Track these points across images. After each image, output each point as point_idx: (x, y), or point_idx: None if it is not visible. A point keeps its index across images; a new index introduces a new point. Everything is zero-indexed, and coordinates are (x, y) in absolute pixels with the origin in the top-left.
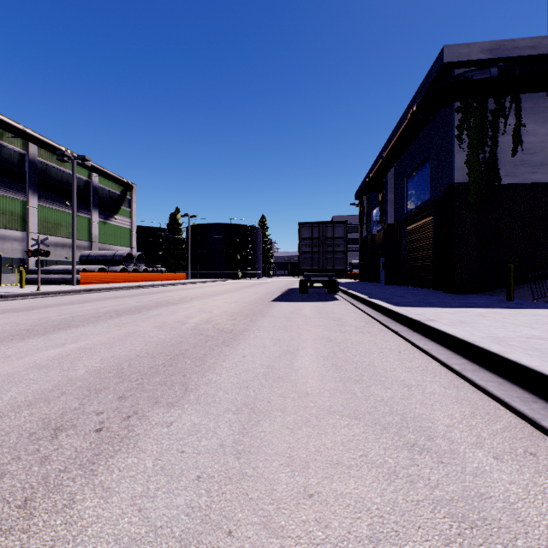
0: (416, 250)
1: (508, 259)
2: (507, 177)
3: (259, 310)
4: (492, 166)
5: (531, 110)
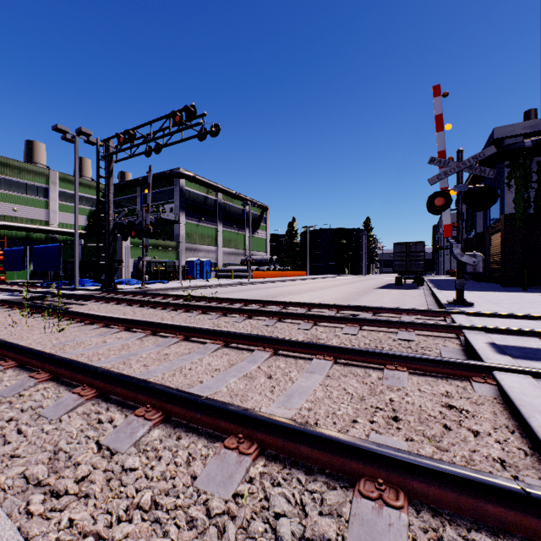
0: (495, 255)
1: None
2: None
3: (369, 291)
4: (538, 200)
5: None
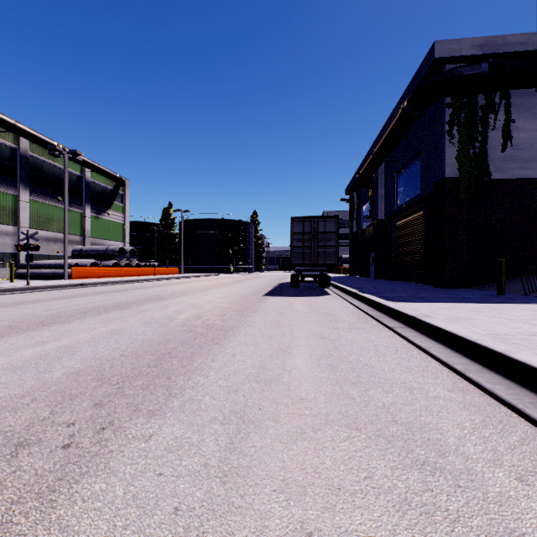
0: (406, 245)
1: (497, 254)
2: (497, 172)
3: (251, 305)
4: (482, 161)
5: (520, 106)
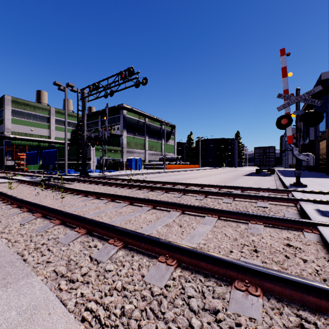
0: (322, 154)
1: None
2: None
3: (239, 177)
4: None
5: None
